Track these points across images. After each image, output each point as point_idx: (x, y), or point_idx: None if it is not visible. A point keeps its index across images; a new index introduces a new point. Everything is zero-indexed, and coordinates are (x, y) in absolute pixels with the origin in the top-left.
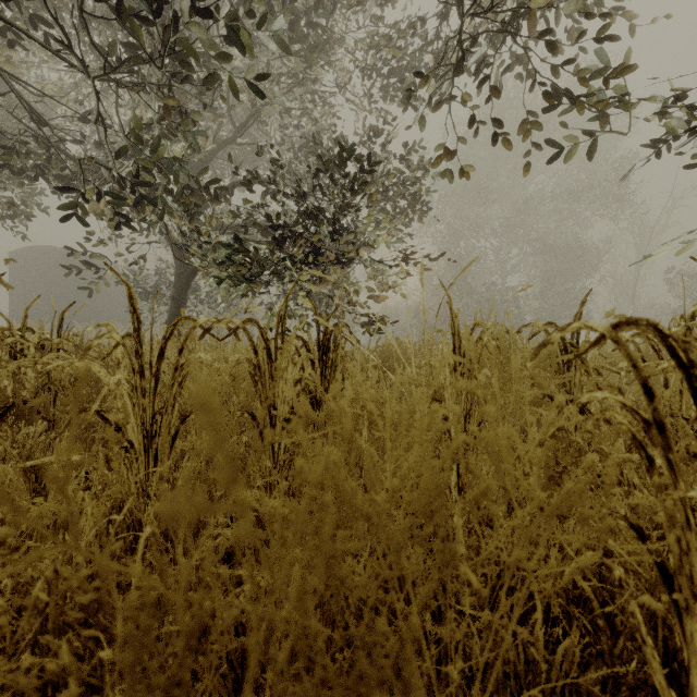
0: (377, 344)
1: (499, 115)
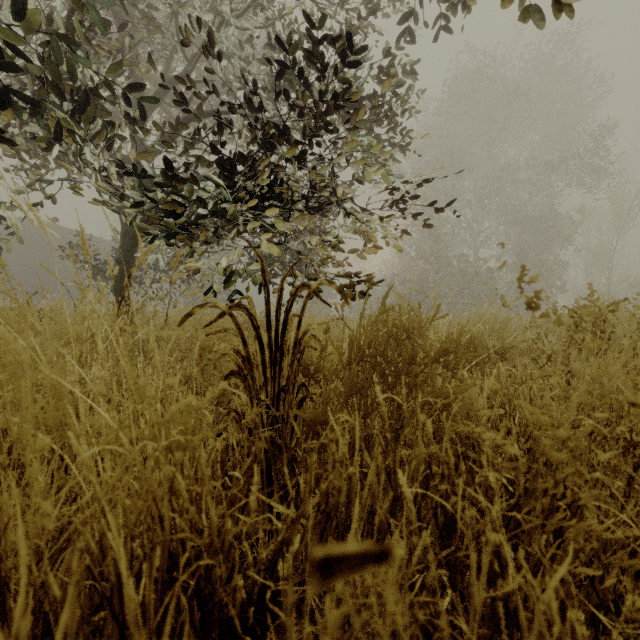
0: (384, 308)
1: (474, 85)
